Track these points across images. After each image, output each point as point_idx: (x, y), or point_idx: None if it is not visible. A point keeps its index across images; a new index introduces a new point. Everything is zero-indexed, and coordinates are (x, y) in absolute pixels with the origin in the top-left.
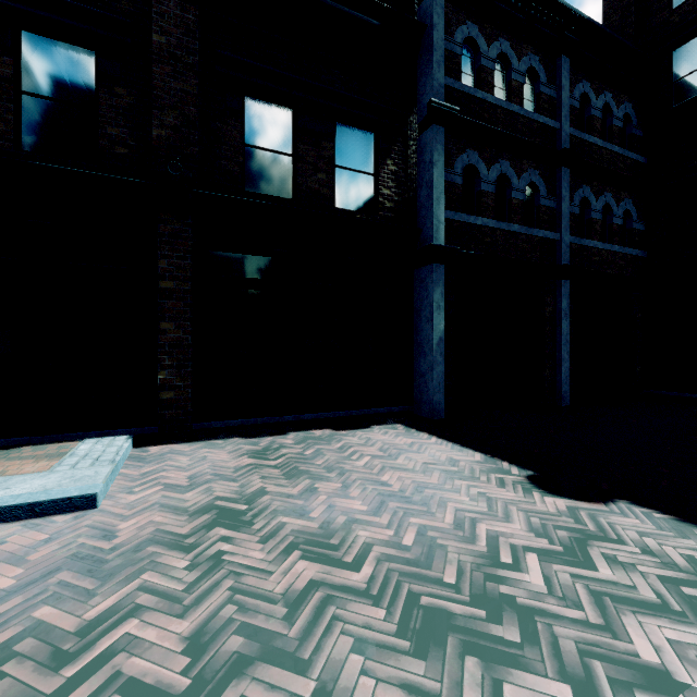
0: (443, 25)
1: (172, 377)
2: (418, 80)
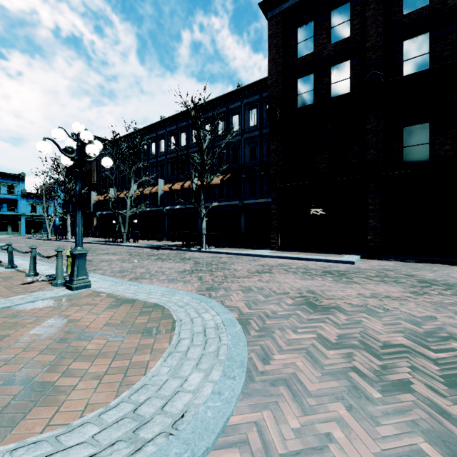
0: None
1: (372, 238)
2: None
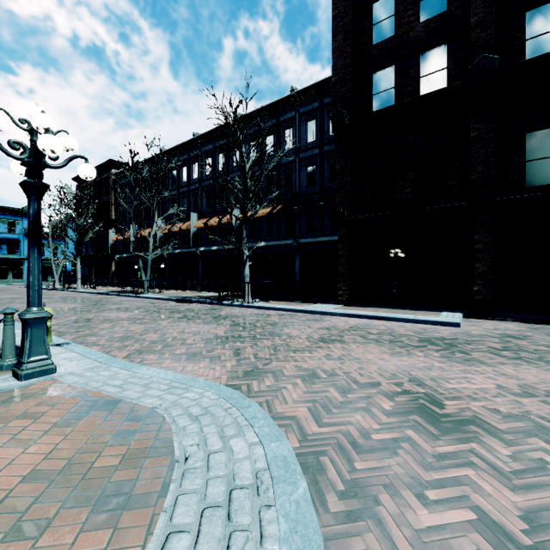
0: None
1: (480, 289)
2: None
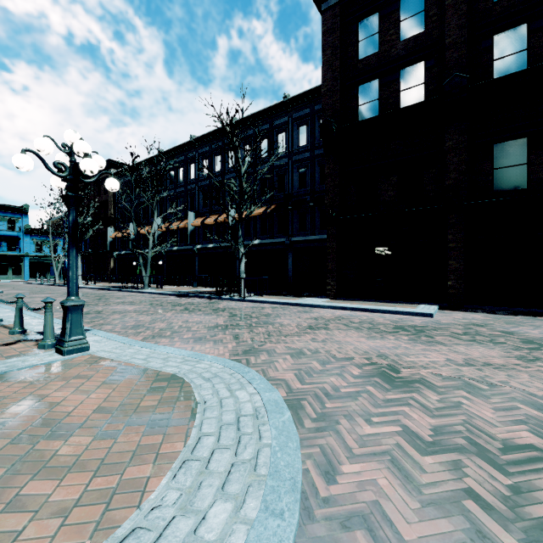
0: None
1: (454, 284)
2: None
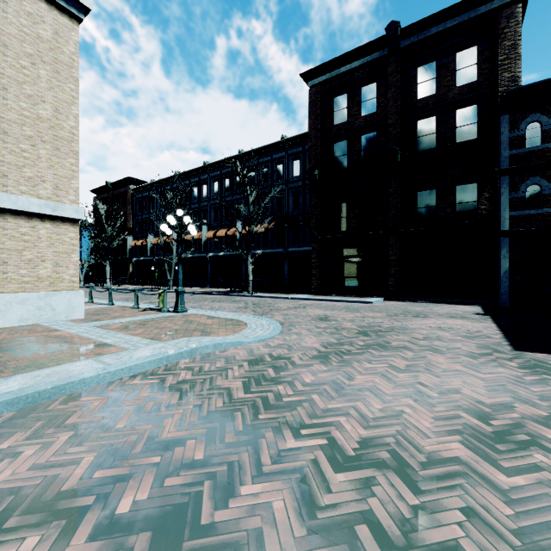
0: (508, 130)
1: (393, 283)
2: (499, 154)
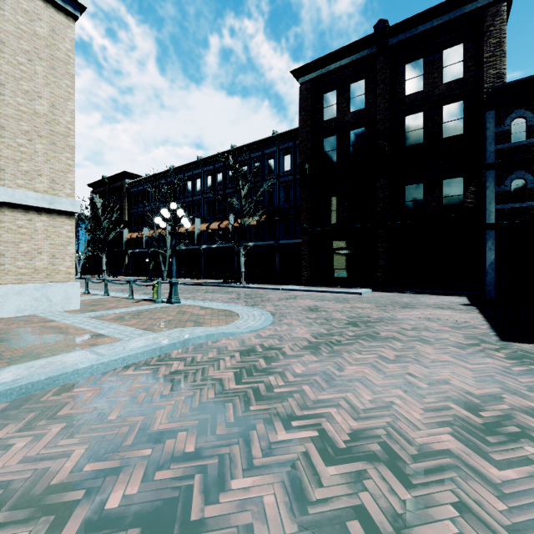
0: (493, 125)
1: (381, 275)
2: (485, 149)
